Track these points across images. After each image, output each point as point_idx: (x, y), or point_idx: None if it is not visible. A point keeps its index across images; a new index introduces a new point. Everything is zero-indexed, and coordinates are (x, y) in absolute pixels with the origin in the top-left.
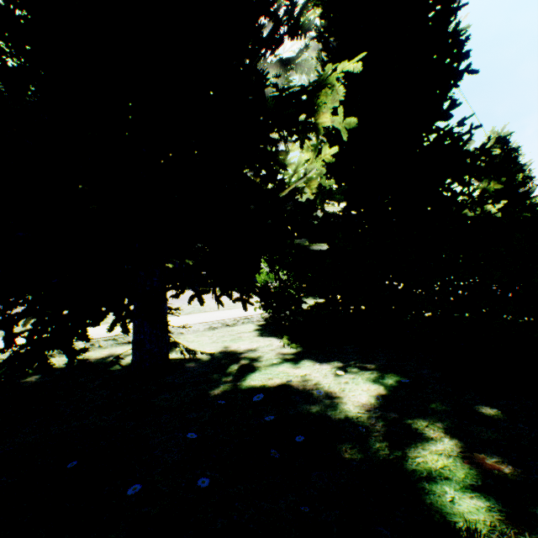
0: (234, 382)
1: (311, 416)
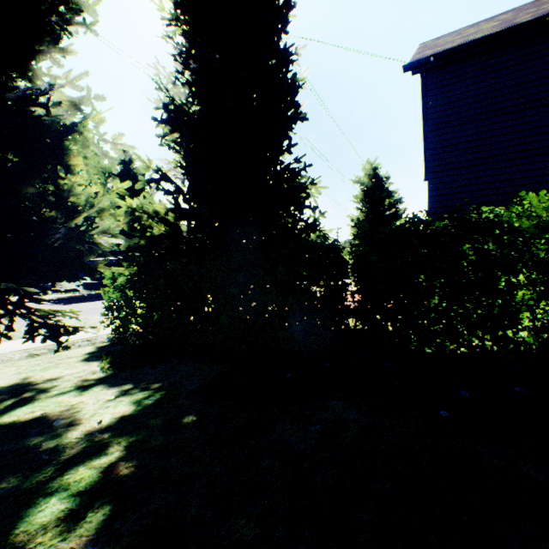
0: None
1: (22, 449)
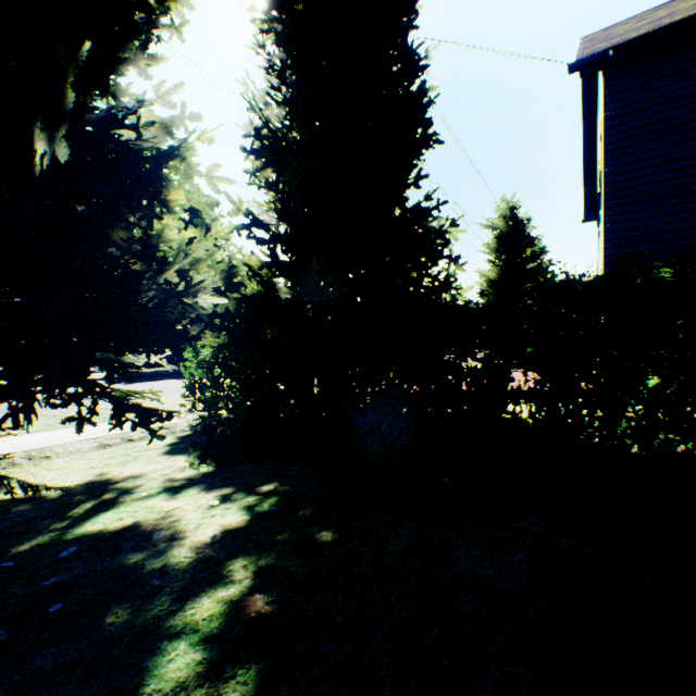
0: (64, 529)
1: (121, 569)
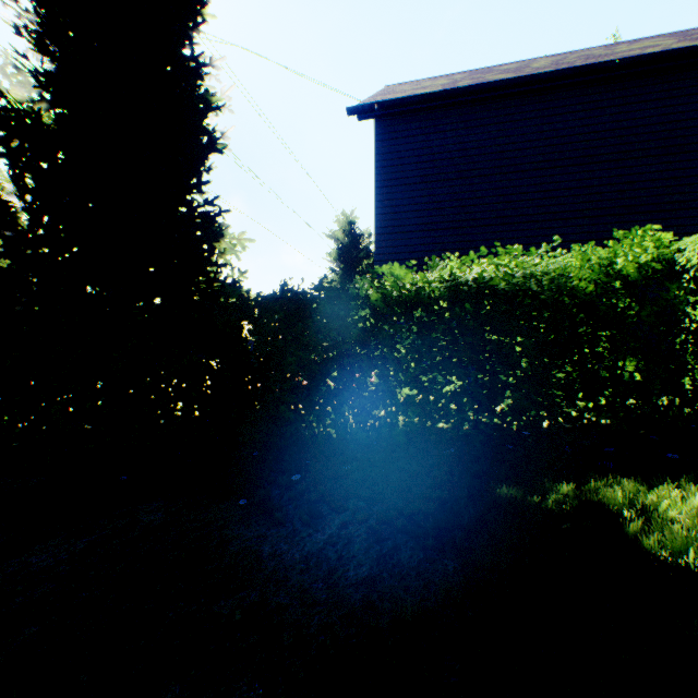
0: None
1: None
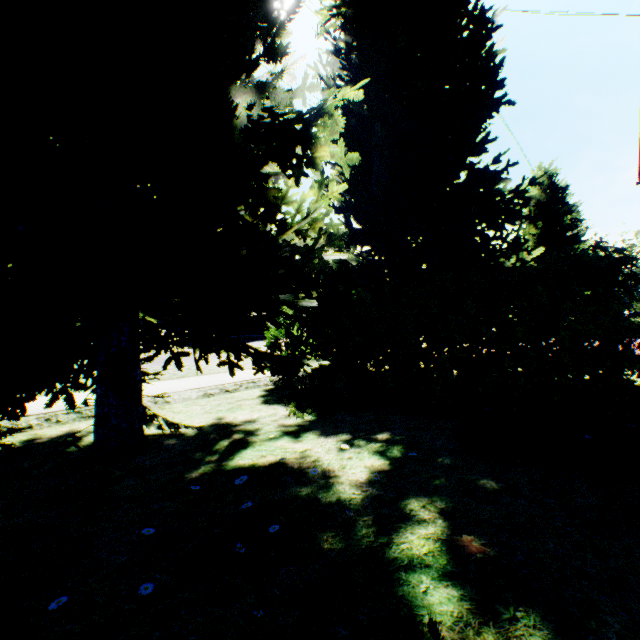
0: (219, 461)
1: (298, 500)
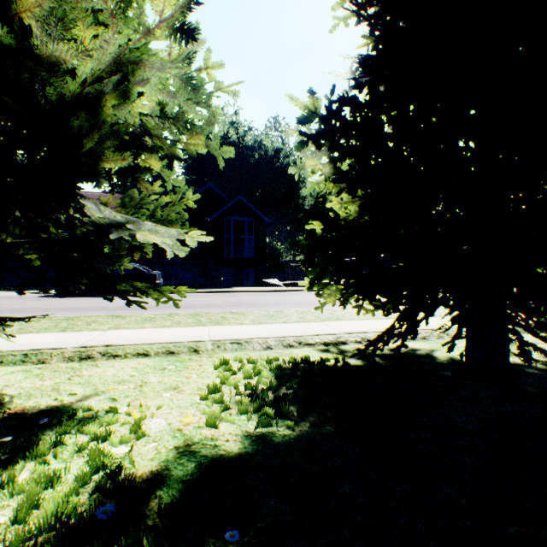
0: None
1: None
